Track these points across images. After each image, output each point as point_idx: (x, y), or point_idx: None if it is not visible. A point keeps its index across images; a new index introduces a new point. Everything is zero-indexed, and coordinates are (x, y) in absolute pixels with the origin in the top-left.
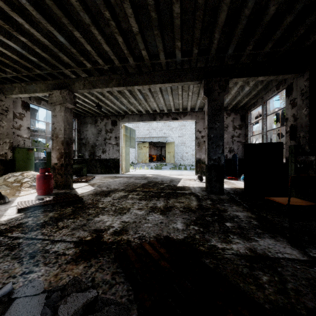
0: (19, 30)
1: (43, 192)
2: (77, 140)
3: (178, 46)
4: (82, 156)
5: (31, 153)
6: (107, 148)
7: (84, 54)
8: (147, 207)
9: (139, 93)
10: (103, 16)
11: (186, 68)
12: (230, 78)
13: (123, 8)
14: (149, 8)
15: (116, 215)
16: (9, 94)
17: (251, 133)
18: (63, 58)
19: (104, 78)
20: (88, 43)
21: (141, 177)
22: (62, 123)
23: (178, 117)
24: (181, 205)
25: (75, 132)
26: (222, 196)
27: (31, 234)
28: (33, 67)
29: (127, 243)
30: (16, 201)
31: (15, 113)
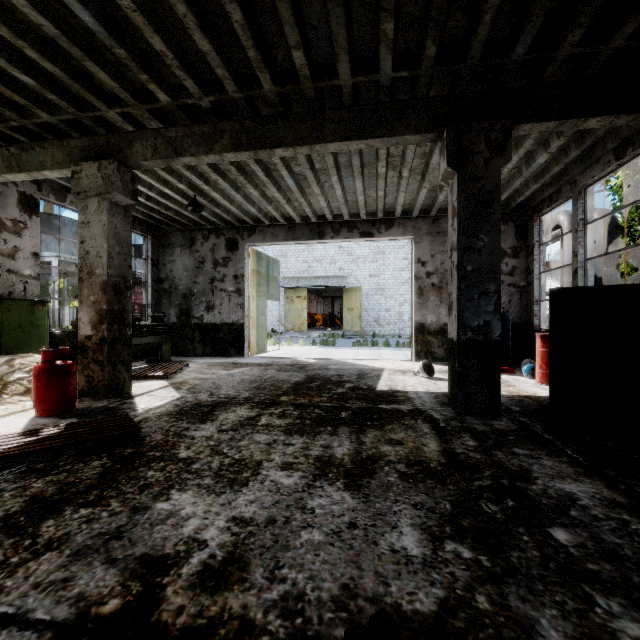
0: None
1: (50, 408)
2: (151, 283)
3: (388, 35)
4: (161, 317)
5: (42, 312)
6: (218, 301)
7: (150, 66)
8: (308, 460)
9: (287, 172)
10: None
11: (404, 101)
12: (514, 124)
13: None
14: None
15: (220, 491)
16: None
17: (542, 266)
18: (98, 76)
19: (202, 130)
20: (153, 29)
21: (291, 365)
22: (104, 240)
23: (374, 230)
24: (399, 451)
25: (147, 264)
26: (499, 423)
27: None
28: (31, 104)
29: (240, 638)
30: None
31: (1, 219)
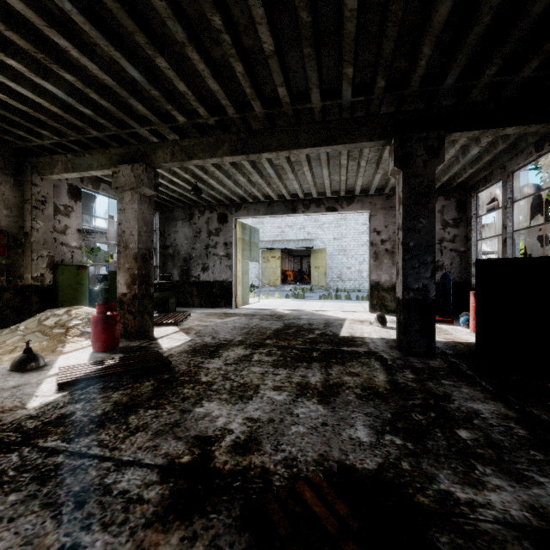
0: (61, 62)
1: (103, 346)
2: (159, 249)
3: (349, 75)
4: (168, 277)
5: (84, 274)
6: (211, 263)
7: (174, 99)
8: (292, 385)
9: (269, 164)
10: (210, 25)
11: (361, 117)
12: (447, 133)
13: (246, 8)
14: (298, 4)
15: (235, 402)
16: (47, 174)
17: (478, 234)
18: (137, 108)
19: (208, 140)
20: (180, 79)
21: (271, 315)
22: (136, 222)
23: (337, 206)
24: (357, 380)
25: (156, 234)
26: (434, 362)
27: (80, 444)
28: (87, 126)
29: (263, 475)
30: (57, 363)
31: (57, 205)
